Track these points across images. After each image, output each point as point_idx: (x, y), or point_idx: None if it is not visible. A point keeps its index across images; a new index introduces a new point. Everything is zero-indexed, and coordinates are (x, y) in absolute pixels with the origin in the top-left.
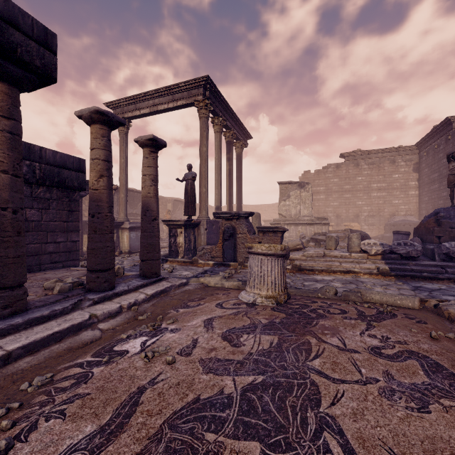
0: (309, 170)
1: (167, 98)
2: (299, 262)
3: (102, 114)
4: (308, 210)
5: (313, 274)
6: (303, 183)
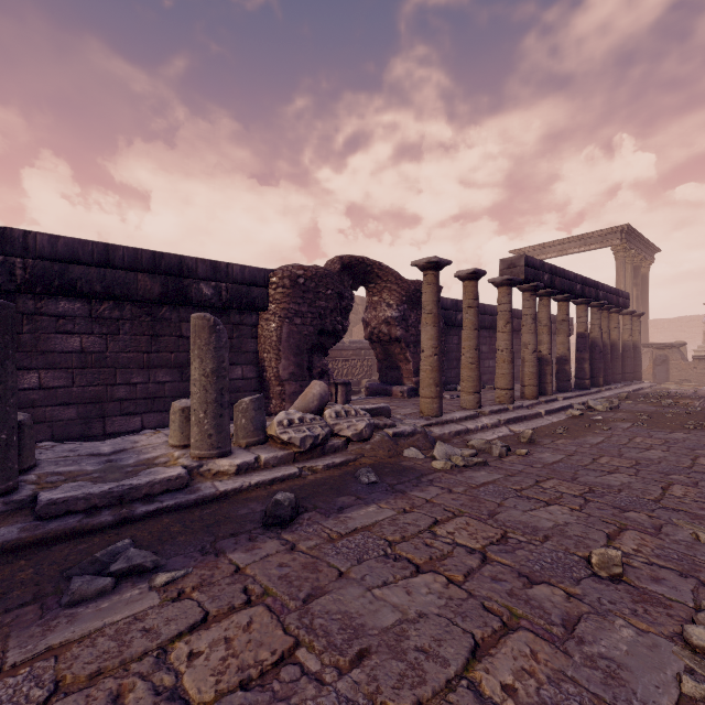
0: None
1: (578, 243)
2: None
3: (632, 312)
4: None
5: None
6: None
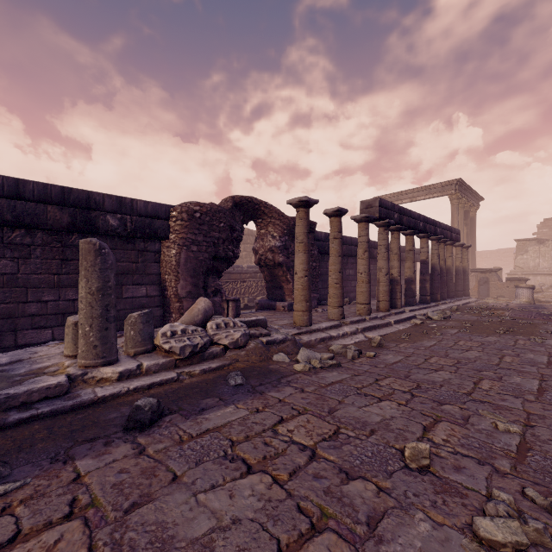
0: (551, 218)
1: (424, 192)
2: (539, 299)
3: (462, 244)
4: (547, 262)
5: (549, 304)
6: (543, 240)
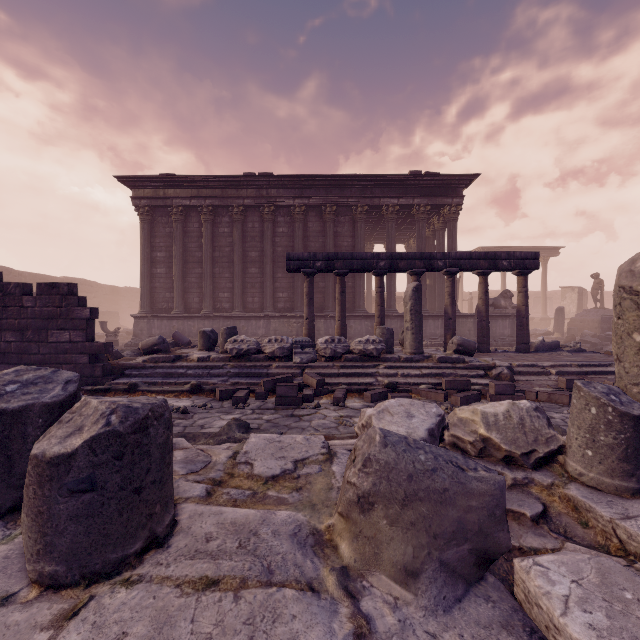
0: None
1: None
2: None
3: None
4: (575, 308)
5: None
6: (573, 287)
